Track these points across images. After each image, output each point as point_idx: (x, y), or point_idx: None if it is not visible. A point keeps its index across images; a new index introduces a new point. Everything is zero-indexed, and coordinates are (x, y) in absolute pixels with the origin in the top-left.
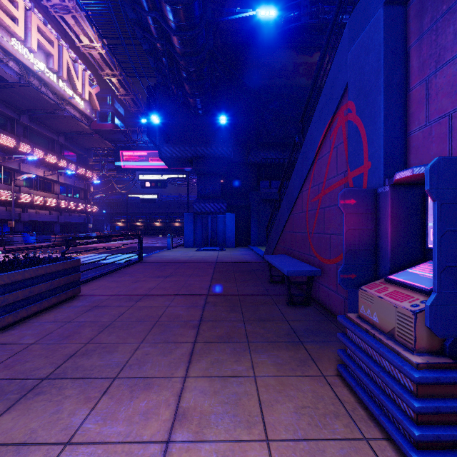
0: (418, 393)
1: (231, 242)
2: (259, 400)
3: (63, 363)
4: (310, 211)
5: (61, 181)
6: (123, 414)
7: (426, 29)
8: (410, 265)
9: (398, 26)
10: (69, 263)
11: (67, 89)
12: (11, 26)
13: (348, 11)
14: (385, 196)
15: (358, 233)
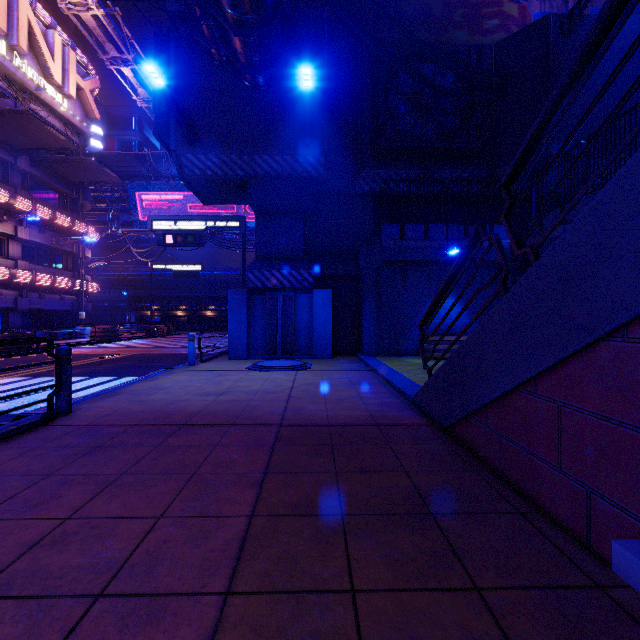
0: None
1: (324, 348)
2: None
3: None
4: None
5: (21, 235)
6: None
7: None
8: None
9: None
10: None
11: (31, 72)
12: None
13: None
14: None
15: None
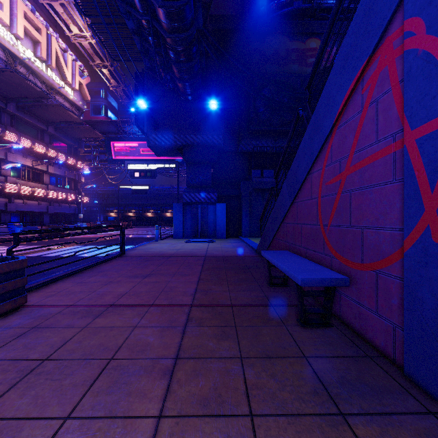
0: None
1: (222, 233)
2: None
3: None
4: (326, 196)
5: (50, 171)
6: None
7: None
8: None
9: None
10: (5, 266)
11: (56, 78)
12: None
13: None
14: None
15: None
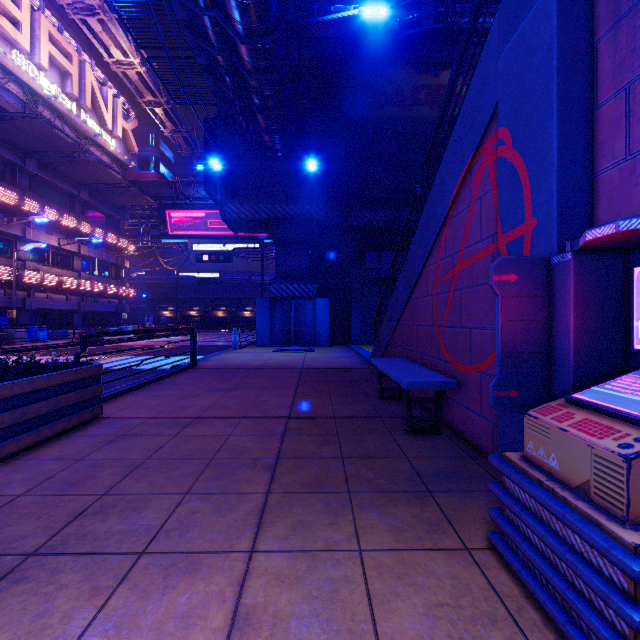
0: (638, 596)
1: (324, 339)
2: (368, 592)
3: (63, 527)
4: (440, 293)
5: (82, 252)
6: (150, 618)
7: (626, 10)
8: (605, 377)
9: (580, 8)
10: (84, 371)
11: (92, 123)
12: (12, 33)
13: (490, 11)
14: (564, 268)
15: (521, 327)
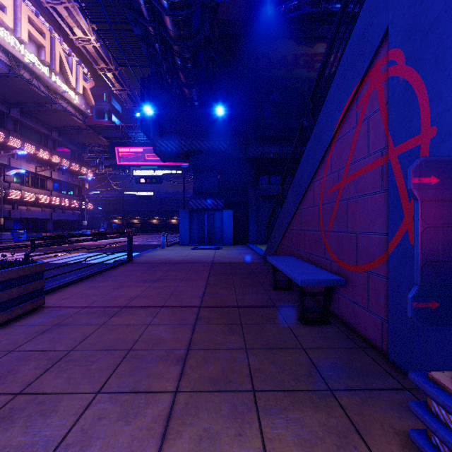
0: None
1: (229, 240)
2: None
3: None
4: (326, 204)
5: (54, 177)
6: None
7: None
8: None
9: None
10: (27, 269)
11: (60, 83)
12: None
13: None
14: None
15: (443, 234)
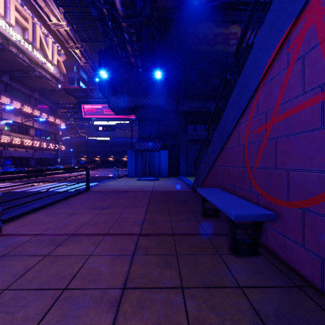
0: None
1: (165, 173)
2: None
3: None
4: (252, 143)
5: (35, 126)
6: None
7: None
8: None
9: None
10: None
11: (40, 56)
12: None
13: None
14: None
15: None
